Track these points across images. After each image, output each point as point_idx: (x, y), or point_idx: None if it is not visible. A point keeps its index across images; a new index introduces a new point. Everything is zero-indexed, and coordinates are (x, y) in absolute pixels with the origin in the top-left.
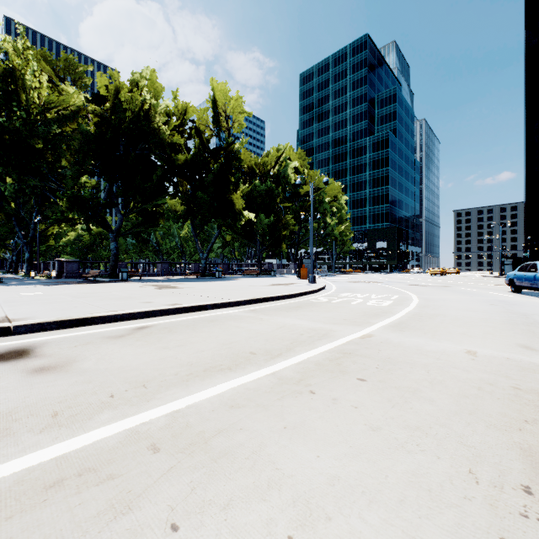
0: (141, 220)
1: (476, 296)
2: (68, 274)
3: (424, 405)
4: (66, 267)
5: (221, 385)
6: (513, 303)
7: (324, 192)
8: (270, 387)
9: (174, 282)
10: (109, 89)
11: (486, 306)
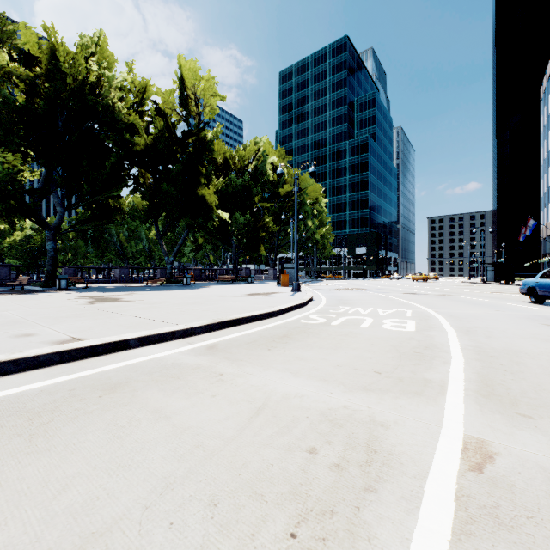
0: (90, 215)
1: (501, 309)
2: None
3: None
4: None
5: None
6: None
7: (305, 193)
8: None
9: (126, 292)
10: (44, 50)
11: (546, 328)
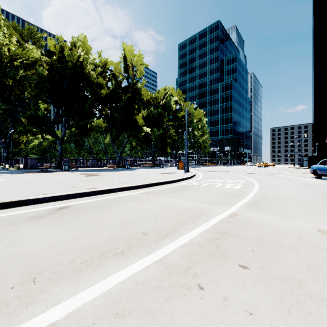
0: (78, 132)
1: (294, 180)
2: (31, 166)
3: (320, 308)
4: (30, 162)
5: (111, 277)
6: (321, 186)
7: (193, 116)
8: (159, 280)
9: (98, 171)
10: (57, 48)
11: (305, 188)
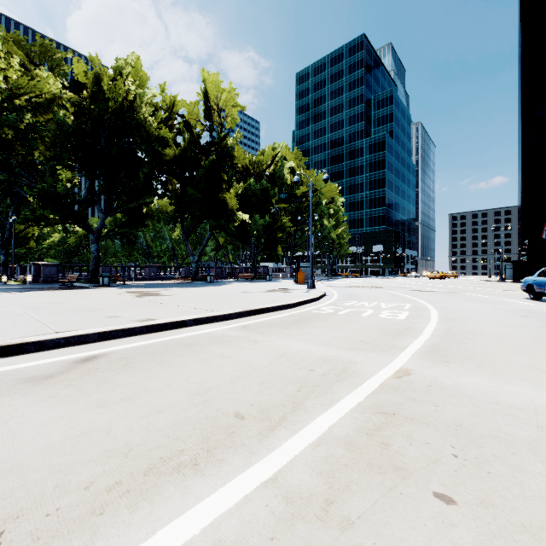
0: (126, 220)
1: (495, 304)
2: (45, 278)
3: None
4: (44, 271)
5: (167, 529)
6: None
7: (321, 193)
8: (269, 537)
9: (160, 288)
10: (89, 76)
11: (519, 318)
